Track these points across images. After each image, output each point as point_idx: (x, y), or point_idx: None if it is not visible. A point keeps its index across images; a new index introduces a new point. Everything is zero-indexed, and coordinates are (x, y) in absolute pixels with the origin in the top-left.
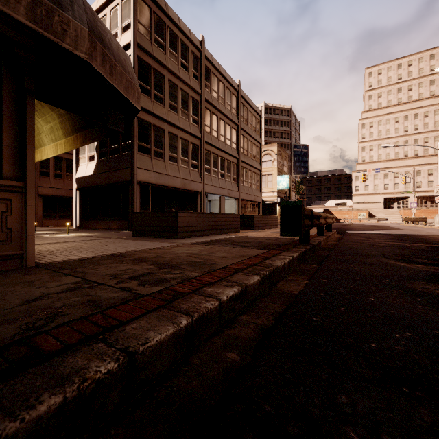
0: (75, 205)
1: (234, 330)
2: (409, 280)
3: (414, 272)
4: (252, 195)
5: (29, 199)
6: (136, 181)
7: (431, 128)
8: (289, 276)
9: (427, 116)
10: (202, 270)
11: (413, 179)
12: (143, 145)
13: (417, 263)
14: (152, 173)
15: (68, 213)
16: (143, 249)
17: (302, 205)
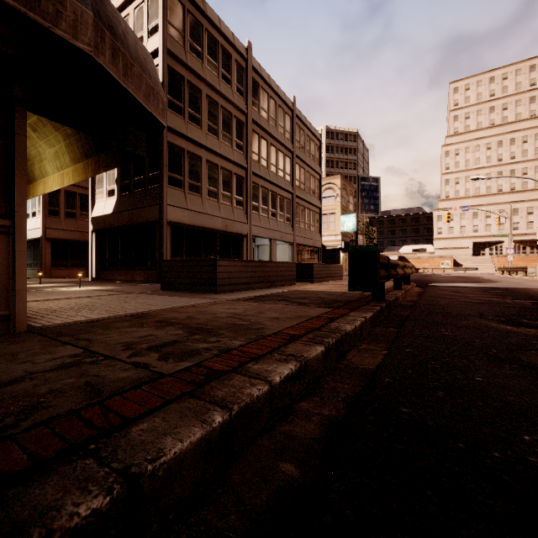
0: (90, 251)
1: (290, 426)
2: (523, 350)
3: (527, 339)
4: (311, 239)
5: (19, 243)
6: (165, 221)
7: (531, 156)
8: (361, 343)
9: (526, 142)
10: (247, 337)
11: (510, 219)
12: (175, 176)
13: (527, 326)
14: (186, 211)
15: (83, 261)
16: (171, 307)
17: (377, 251)
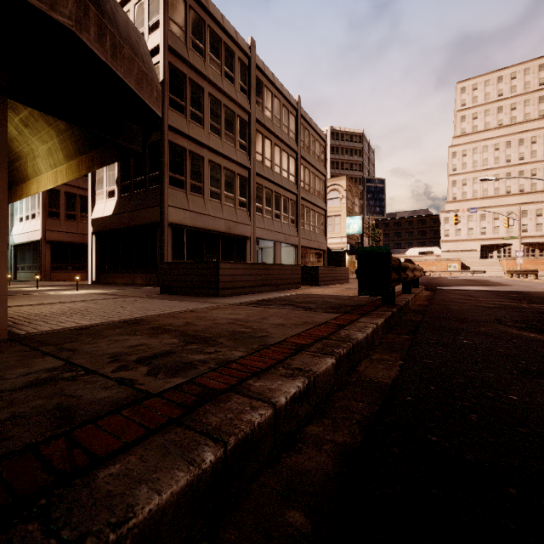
0: (90, 254)
1: (298, 458)
2: None
3: None
4: (315, 242)
5: None
6: (166, 223)
7: (540, 157)
8: (373, 352)
9: (535, 143)
10: (248, 347)
11: (519, 221)
12: (176, 176)
13: None
14: (188, 212)
15: (84, 264)
16: (169, 312)
17: (389, 252)
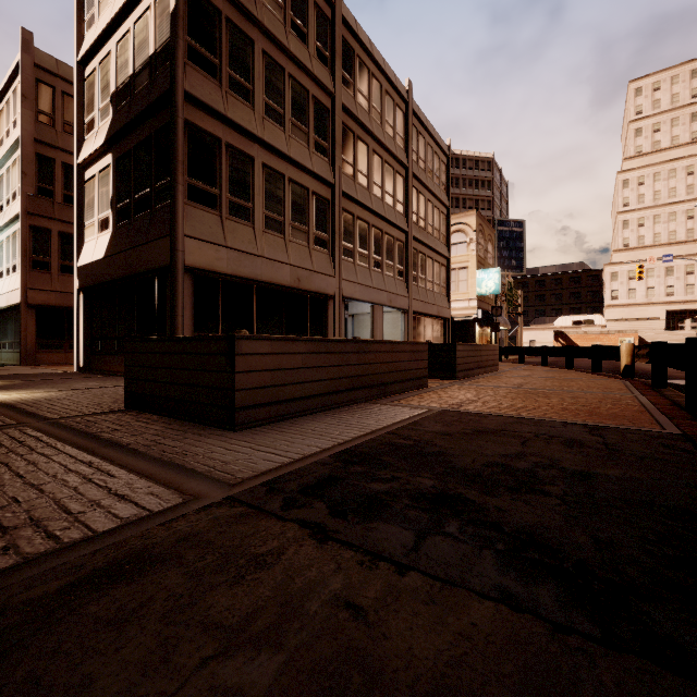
0: (76, 323)
1: None
2: None
3: None
4: (434, 305)
5: None
6: (181, 266)
7: None
8: None
9: None
10: None
11: None
12: (202, 186)
13: None
14: (223, 250)
15: None
16: None
17: None
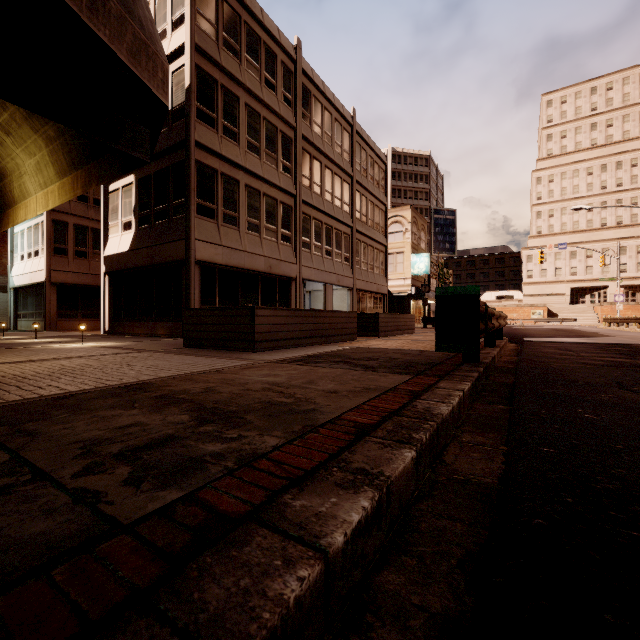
0: (102, 298)
1: None
2: None
3: None
4: (374, 284)
5: None
6: (193, 260)
7: None
8: (461, 432)
9: (636, 166)
10: (288, 429)
11: (618, 259)
12: (206, 204)
13: None
14: (220, 248)
15: (97, 311)
16: (188, 373)
17: (478, 294)
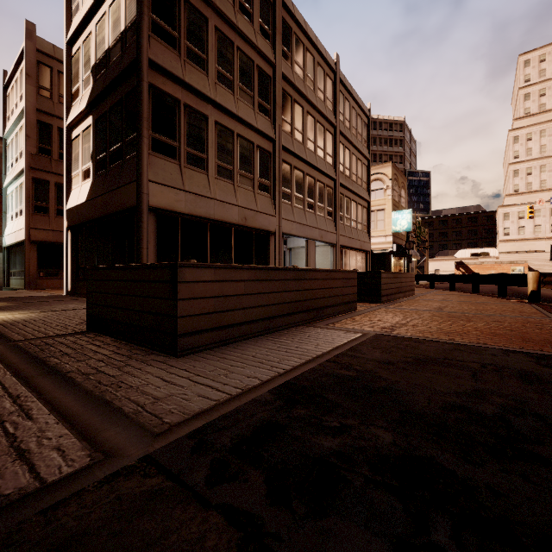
0: (65, 255)
1: None
2: None
3: None
4: (357, 240)
5: None
6: (146, 206)
7: None
8: None
9: None
10: None
11: None
12: (164, 139)
13: None
14: (182, 193)
15: None
16: None
17: None
